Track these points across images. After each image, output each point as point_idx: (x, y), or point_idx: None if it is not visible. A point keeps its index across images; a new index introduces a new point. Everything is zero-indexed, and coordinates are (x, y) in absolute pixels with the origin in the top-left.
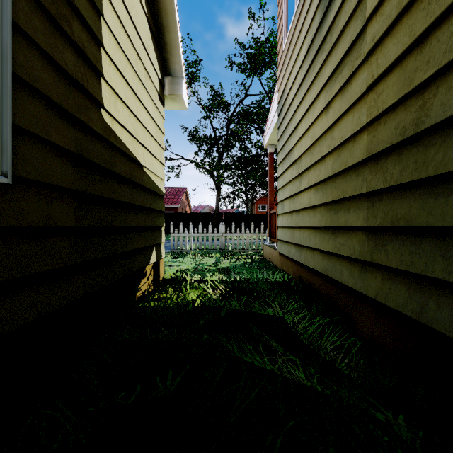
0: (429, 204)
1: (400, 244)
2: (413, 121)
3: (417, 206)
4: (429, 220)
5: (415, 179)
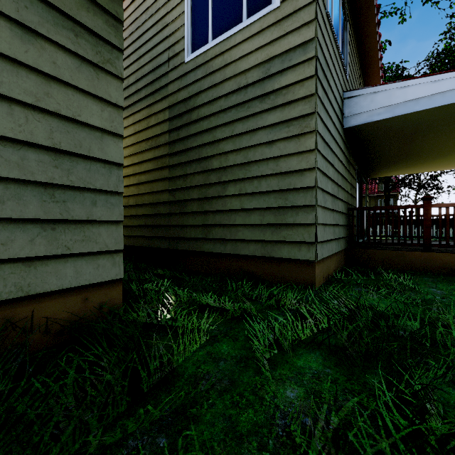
0: (129, 221)
1: (125, 229)
2: (127, 202)
3: (128, 221)
4: (129, 224)
5: (127, 215)
